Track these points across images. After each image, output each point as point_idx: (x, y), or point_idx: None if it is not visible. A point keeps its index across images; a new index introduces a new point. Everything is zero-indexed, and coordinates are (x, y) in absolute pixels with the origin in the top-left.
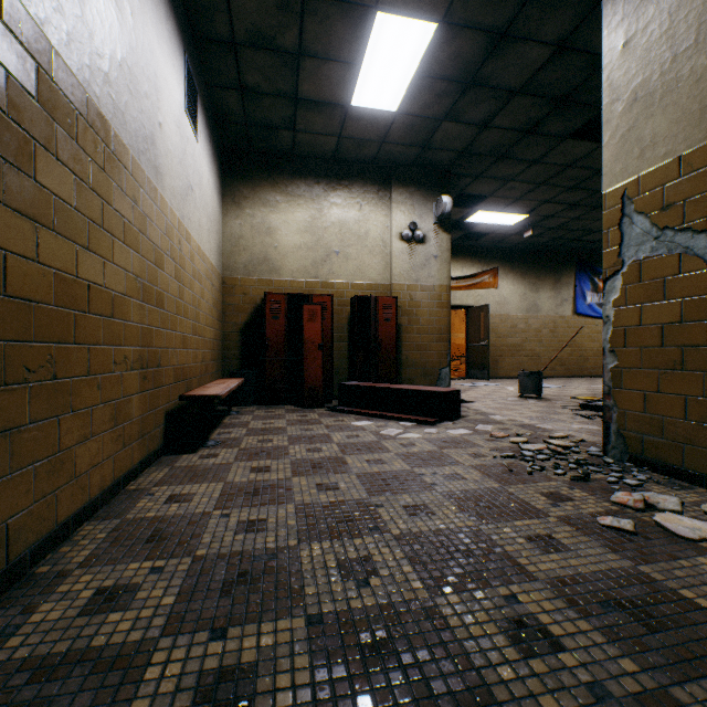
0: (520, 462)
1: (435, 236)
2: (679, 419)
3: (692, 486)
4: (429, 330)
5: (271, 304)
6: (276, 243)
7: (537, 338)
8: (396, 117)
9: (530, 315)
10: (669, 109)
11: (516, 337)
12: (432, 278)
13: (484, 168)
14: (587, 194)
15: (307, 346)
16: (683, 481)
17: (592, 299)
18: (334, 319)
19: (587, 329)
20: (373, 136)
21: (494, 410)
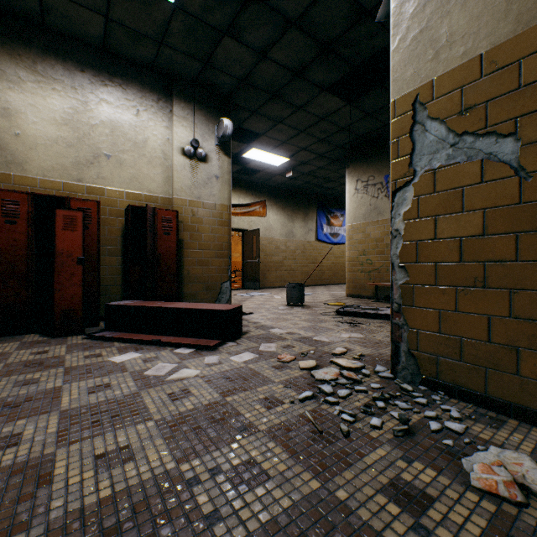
0: (324, 406)
1: (217, 158)
2: (482, 340)
3: (498, 416)
4: (211, 246)
5: (3, 204)
6: (18, 130)
7: (293, 257)
8: (174, 11)
9: (289, 239)
10: (470, 4)
11: (279, 256)
12: (214, 197)
13: (260, 104)
14: (331, 148)
15: (61, 259)
16: (486, 408)
17: (327, 230)
18: (104, 230)
19: (324, 251)
20: (150, 30)
21: (272, 321)
